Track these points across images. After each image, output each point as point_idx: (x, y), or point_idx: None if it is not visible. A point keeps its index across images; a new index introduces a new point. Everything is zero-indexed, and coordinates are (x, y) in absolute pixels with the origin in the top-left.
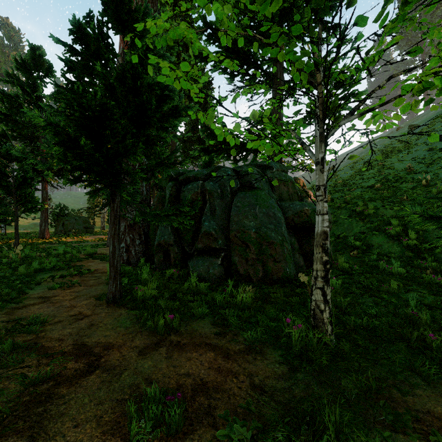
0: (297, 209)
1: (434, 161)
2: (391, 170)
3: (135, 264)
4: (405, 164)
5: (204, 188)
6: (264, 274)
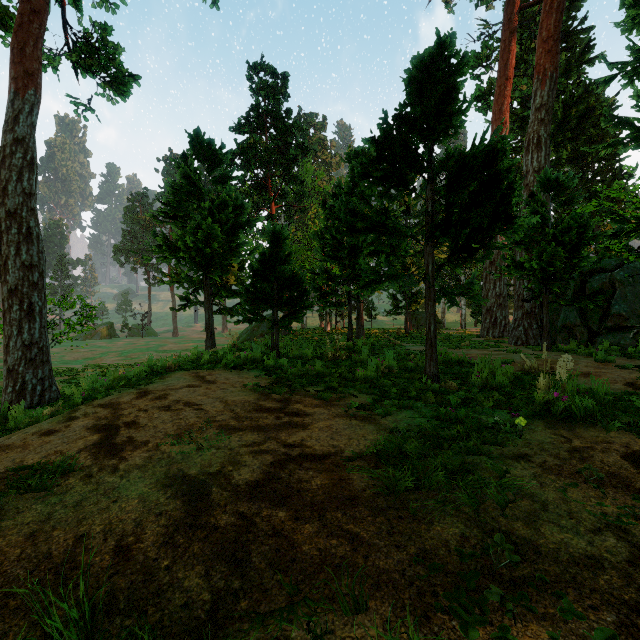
0: None
1: None
2: None
3: (532, 344)
4: None
5: (612, 278)
6: None
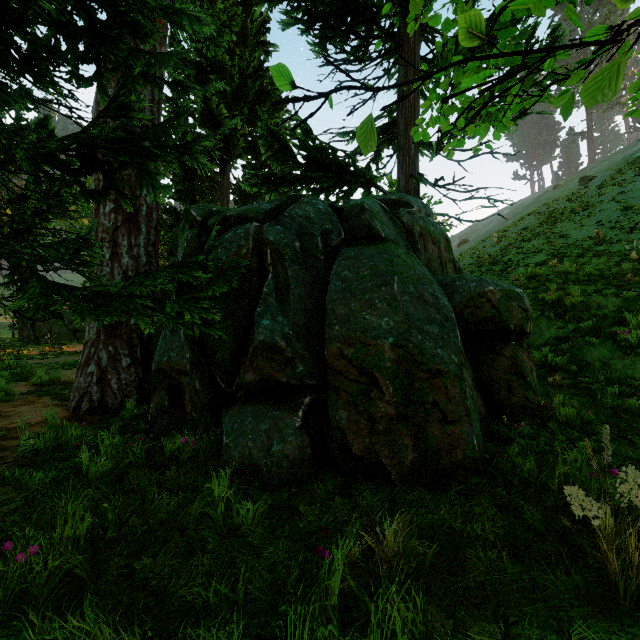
0: (471, 290)
1: (639, 225)
2: (567, 240)
3: (117, 409)
4: (587, 231)
5: (261, 237)
6: (417, 457)
